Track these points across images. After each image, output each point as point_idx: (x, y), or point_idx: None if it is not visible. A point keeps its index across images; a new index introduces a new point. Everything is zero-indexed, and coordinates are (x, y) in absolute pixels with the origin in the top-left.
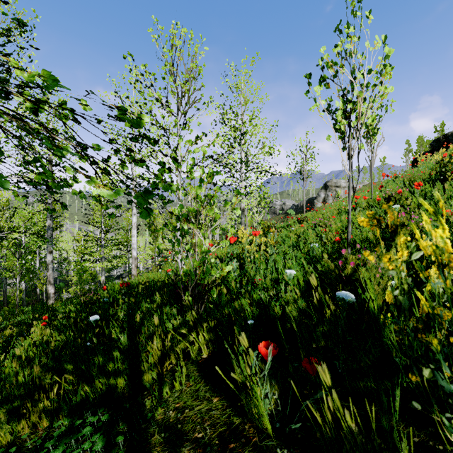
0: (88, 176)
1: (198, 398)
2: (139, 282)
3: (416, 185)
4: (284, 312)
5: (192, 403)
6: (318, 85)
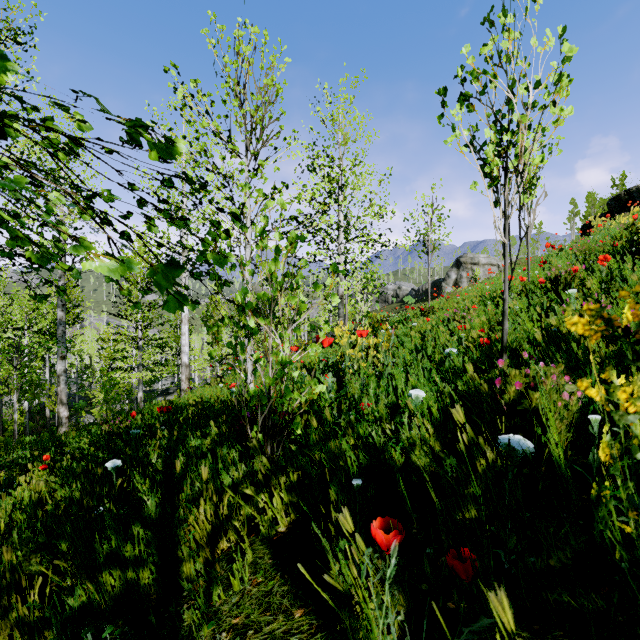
0: (74, 238)
1: (270, 608)
2: (189, 402)
3: (601, 259)
4: (409, 458)
5: (259, 619)
6: (457, 106)
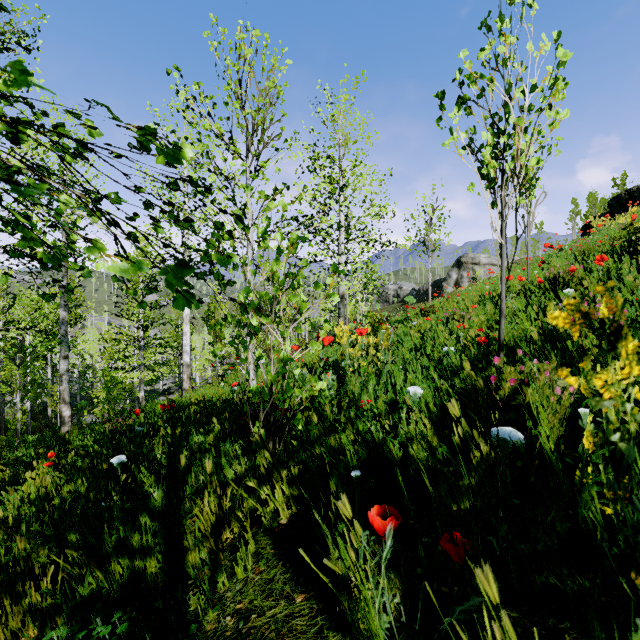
0: (88, 239)
1: (272, 594)
2: (191, 401)
3: (598, 259)
4: (407, 453)
5: (262, 604)
6: (455, 109)
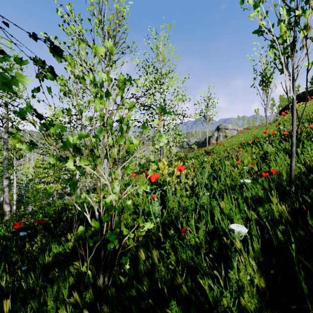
0: None
1: None
2: (69, 208)
3: None
4: (239, 304)
5: None
6: None
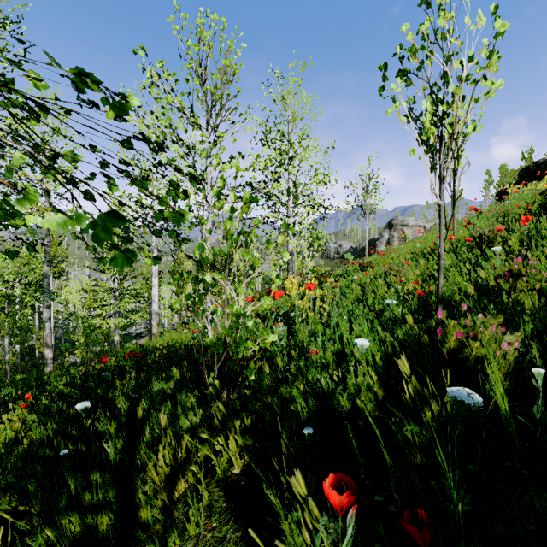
0: (18, 191)
1: None
2: (156, 347)
3: (523, 220)
4: (355, 404)
5: None
6: (397, 79)
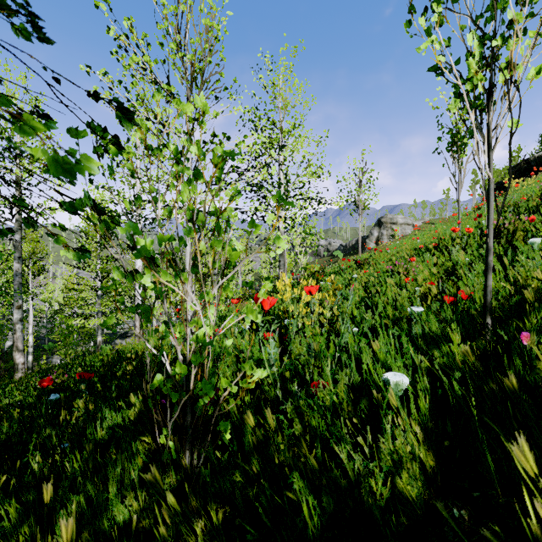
0: None
1: None
2: (127, 356)
3: None
4: (394, 488)
5: None
6: (433, 4)
